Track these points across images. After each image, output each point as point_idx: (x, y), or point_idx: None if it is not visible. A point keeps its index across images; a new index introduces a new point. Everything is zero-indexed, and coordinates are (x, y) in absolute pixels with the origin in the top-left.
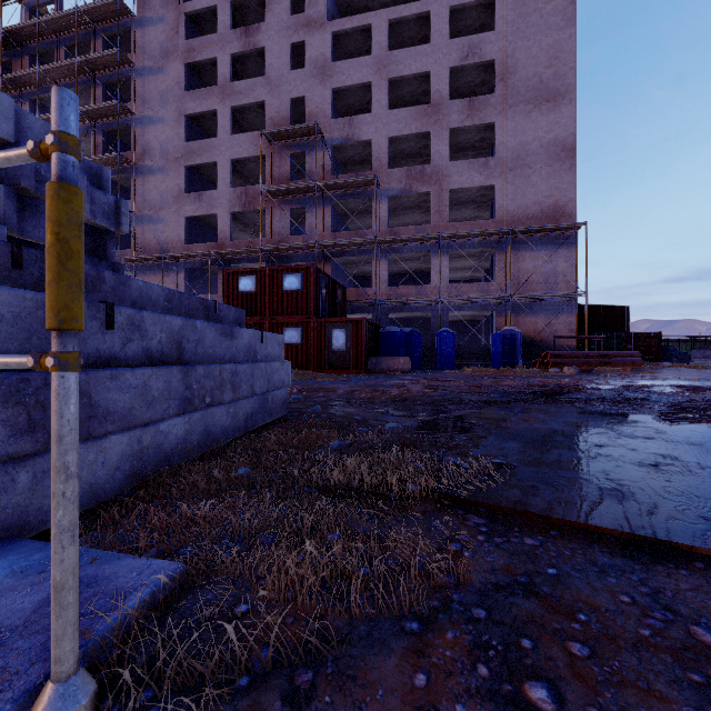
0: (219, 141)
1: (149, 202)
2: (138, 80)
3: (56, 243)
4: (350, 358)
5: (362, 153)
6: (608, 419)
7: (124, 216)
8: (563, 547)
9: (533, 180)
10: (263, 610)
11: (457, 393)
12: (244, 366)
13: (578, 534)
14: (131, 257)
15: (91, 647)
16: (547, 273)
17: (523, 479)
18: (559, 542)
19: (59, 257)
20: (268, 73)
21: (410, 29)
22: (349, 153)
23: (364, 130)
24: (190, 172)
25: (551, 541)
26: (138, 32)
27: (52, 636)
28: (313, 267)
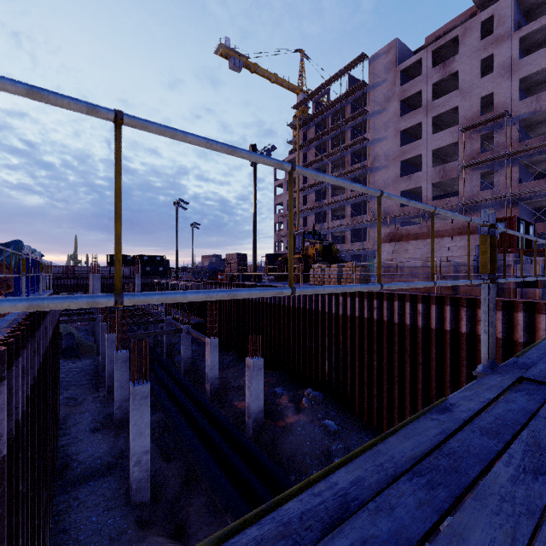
0: (423, 141)
1: (377, 187)
2: (370, 120)
3: None
4: None
5: None
6: None
7: (498, 235)
8: None
9: None
10: None
11: None
12: None
13: None
14: (370, 219)
15: None
16: None
17: None
18: None
19: None
20: (460, 87)
21: None
22: (534, 119)
23: None
24: (401, 163)
25: None
26: (370, 93)
27: None
28: (515, 217)
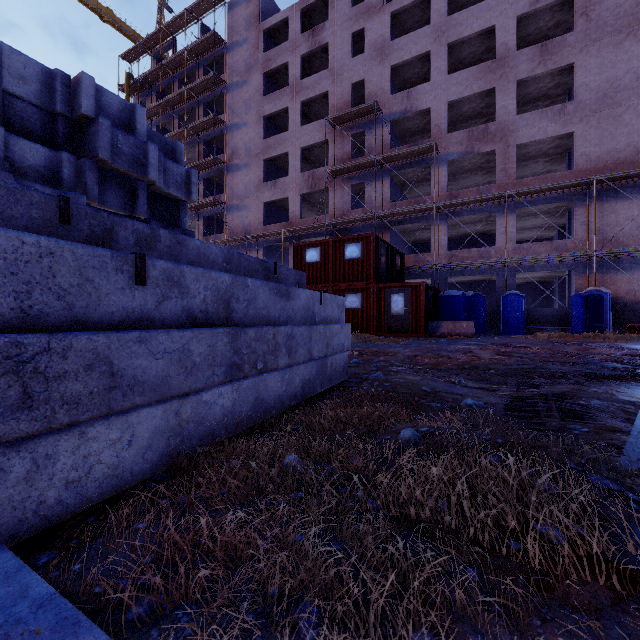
0: (290, 134)
1: (236, 194)
2: (228, 95)
3: None
4: (409, 322)
5: (420, 123)
6: None
7: (194, 185)
8: None
9: (626, 119)
10: None
11: (539, 362)
12: (301, 328)
13: None
14: (223, 239)
15: None
16: None
17: None
18: None
19: None
20: (331, 65)
21: None
22: (407, 125)
23: (423, 99)
24: (267, 164)
25: None
26: (228, 56)
27: None
28: (373, 235)
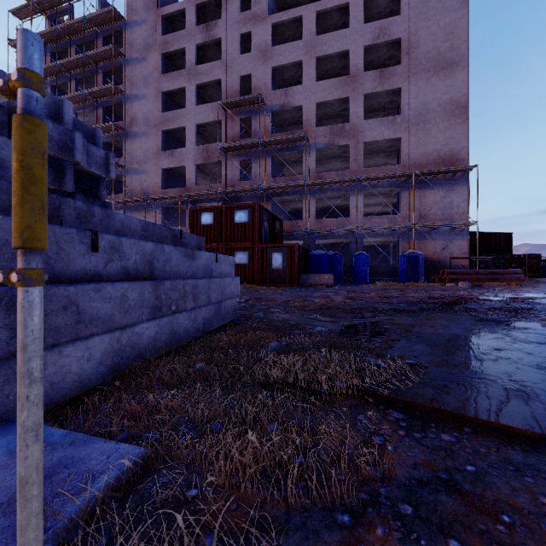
0: (187, 111)
1: (135, 158)
2: (127, 68)
3: (20, 170)
4: (286, 275)
5: (295, 116)
6: (502, 326)
7: (112, 165)
8: (478, 444)
9: (433, 132)
10: (211, 495)
11: (371, 303)
12: (203, 281)
13: (490, 432)
14: (123, 199)
15: (60, 527)
16: (444, 207)
17: (435, 378)
18: (473, 439)
19: (23, 182)
20: (223, 58)
21: (333, 18)
22: (285, 117)
23: (297, 98)
24: (165, 135)
25: (466, 438)
26: (127, 32)
27: (18, 525)
28: (257, 204)
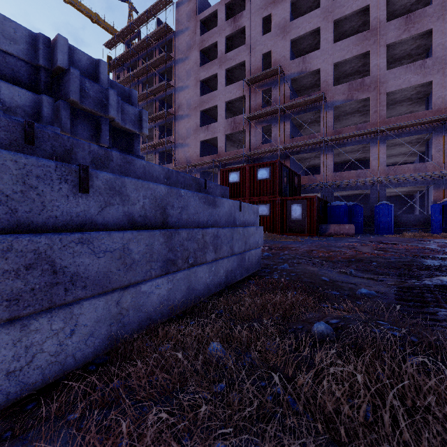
0: (218, 92)
1: (181, 135)
2: (175, 67)
3: None
4: (305, 225)
5: (312, 80)
6: None
7: (145, 122)
8: None
9: None
10: None
11: (412, 256)
12: (225, 230)
13: None
14: (172, 167)
15: None
16: None
17: None
18: None
19: None
20: (247, 42)
21: None
22: (302, 82)
23: (314, 63)
24: (202, 114)
25: None
26: (175, 40)
27: None
28: (278, 162)
